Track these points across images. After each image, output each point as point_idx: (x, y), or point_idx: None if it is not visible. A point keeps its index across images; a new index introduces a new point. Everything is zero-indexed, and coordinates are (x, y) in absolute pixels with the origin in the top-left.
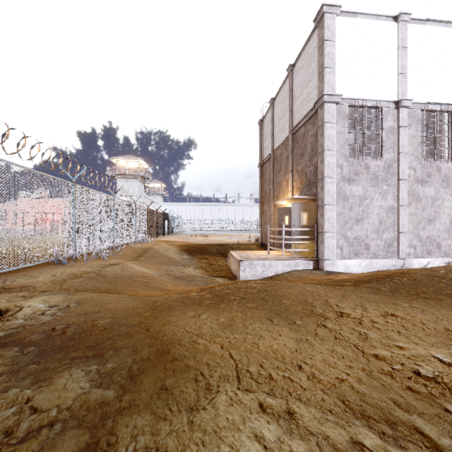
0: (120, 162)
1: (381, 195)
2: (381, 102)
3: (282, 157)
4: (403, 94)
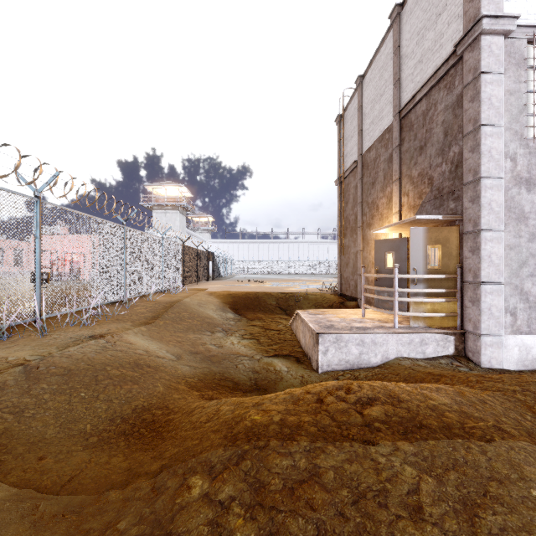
0: (157, 189)
1: None
2: None
3: (378, 161)
4: None
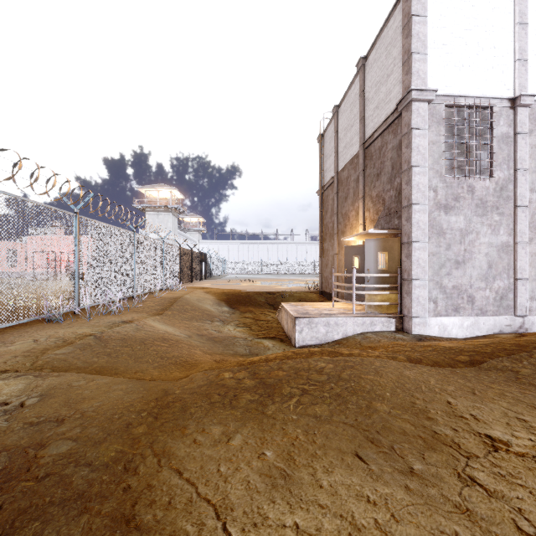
0: (150, 191)
1: (491, 229)
2: (490, 99)
3: (349, 180)
4: (522, 89)
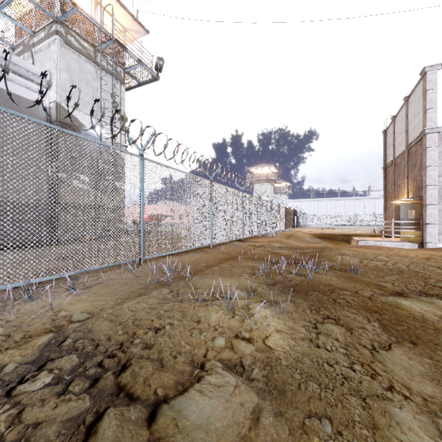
0: (255, 170)
1: None
2: None
3: (400, 165)
4: None
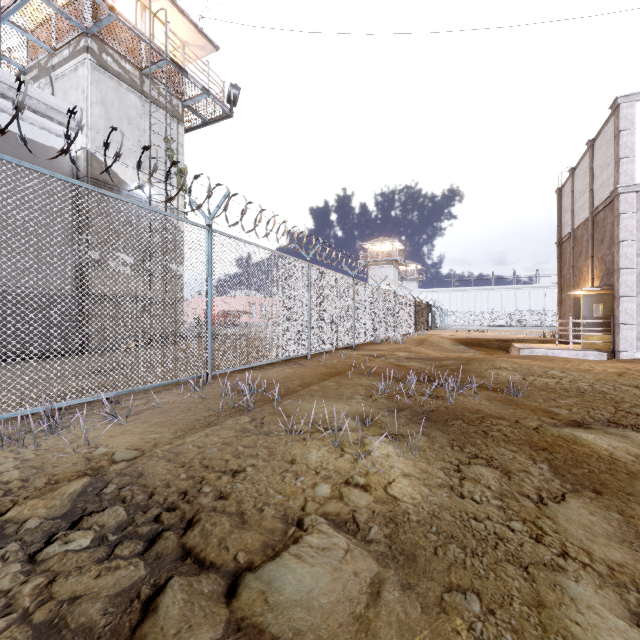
0: (372, 246)
1: None
2: None
3: (582, 239)
4: None
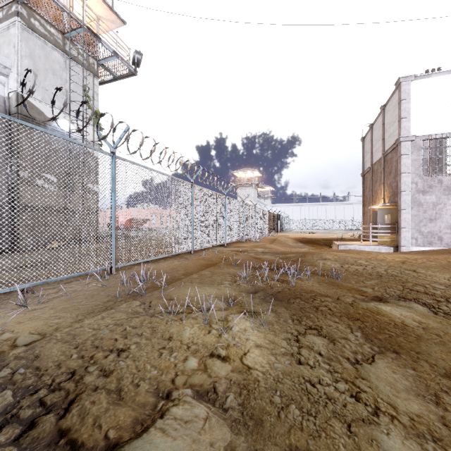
0: (239, 174)
1: None
2: None
3: (377, 171)
4: None
